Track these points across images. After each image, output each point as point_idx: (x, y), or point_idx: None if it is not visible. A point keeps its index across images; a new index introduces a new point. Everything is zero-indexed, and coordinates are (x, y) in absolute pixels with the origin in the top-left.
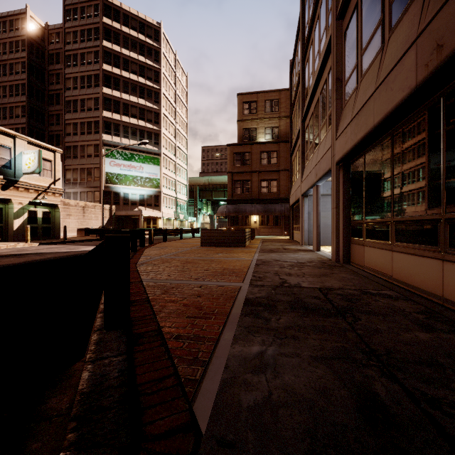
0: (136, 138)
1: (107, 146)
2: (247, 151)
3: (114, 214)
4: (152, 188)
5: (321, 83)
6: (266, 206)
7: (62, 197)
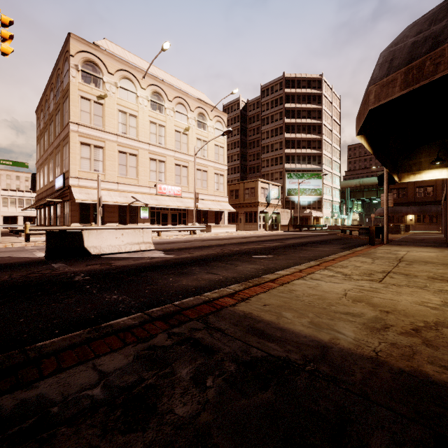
0: (305, 163)
1: (287, 171)
2: None
3: (293, 215)
4: (316, 196)
5: None
6: (422, 207)
7: None
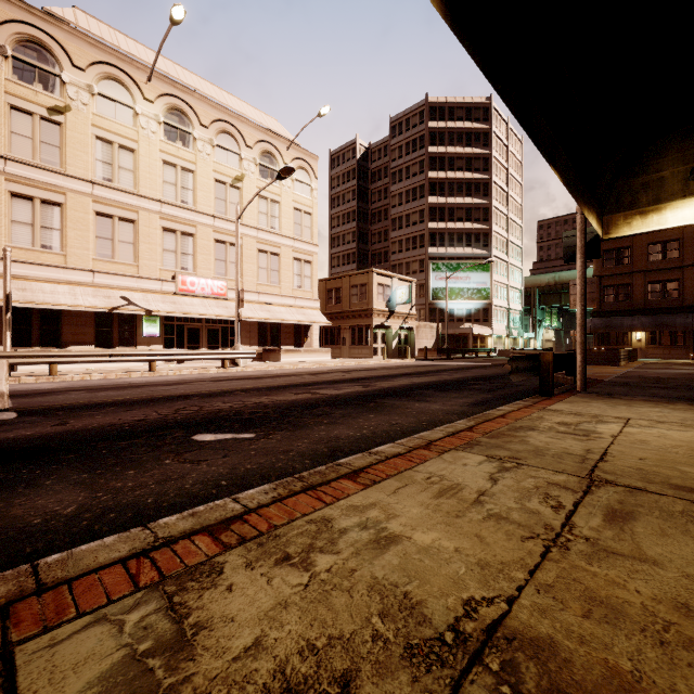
0: (461, 245)
1: (432, 260)
2: (624, 246)
3: (441, 333)
4: (480, 301)
5: None
6: (658, 318)
7: None
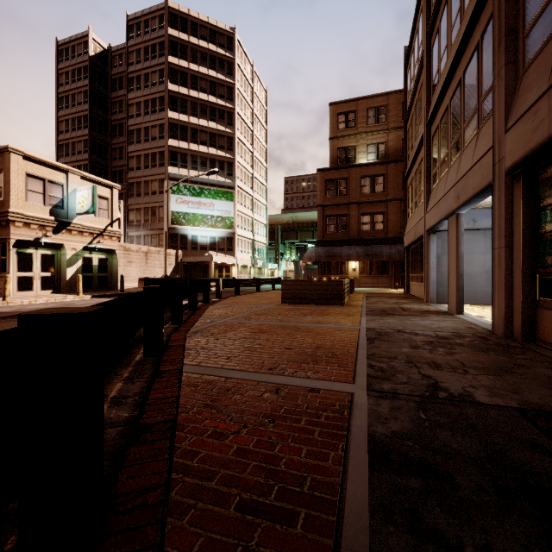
0: (206, 170)
1: (173, 181)
2: (342, 177)
3: (181, 260)
4: (224, 229)
5: (466, 55)
6: (370, 248)
7: (125, 241)
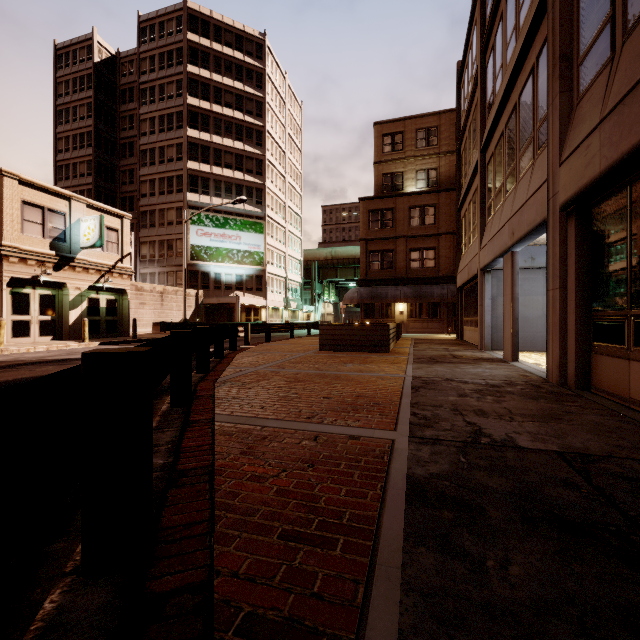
0: (231, 197)
1: (193, 209)
2: (388, 207)
3: (202, 302)
4: (253, 266)
5: (522, 78)
6: (419, 289)
7: (137, 280)
